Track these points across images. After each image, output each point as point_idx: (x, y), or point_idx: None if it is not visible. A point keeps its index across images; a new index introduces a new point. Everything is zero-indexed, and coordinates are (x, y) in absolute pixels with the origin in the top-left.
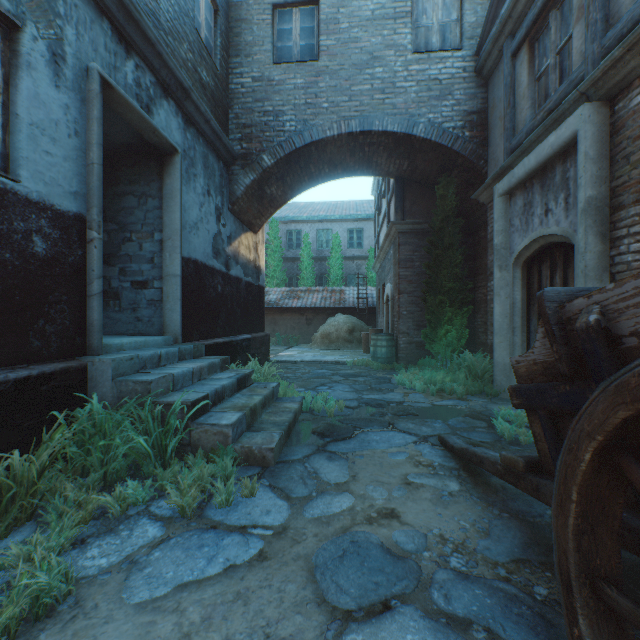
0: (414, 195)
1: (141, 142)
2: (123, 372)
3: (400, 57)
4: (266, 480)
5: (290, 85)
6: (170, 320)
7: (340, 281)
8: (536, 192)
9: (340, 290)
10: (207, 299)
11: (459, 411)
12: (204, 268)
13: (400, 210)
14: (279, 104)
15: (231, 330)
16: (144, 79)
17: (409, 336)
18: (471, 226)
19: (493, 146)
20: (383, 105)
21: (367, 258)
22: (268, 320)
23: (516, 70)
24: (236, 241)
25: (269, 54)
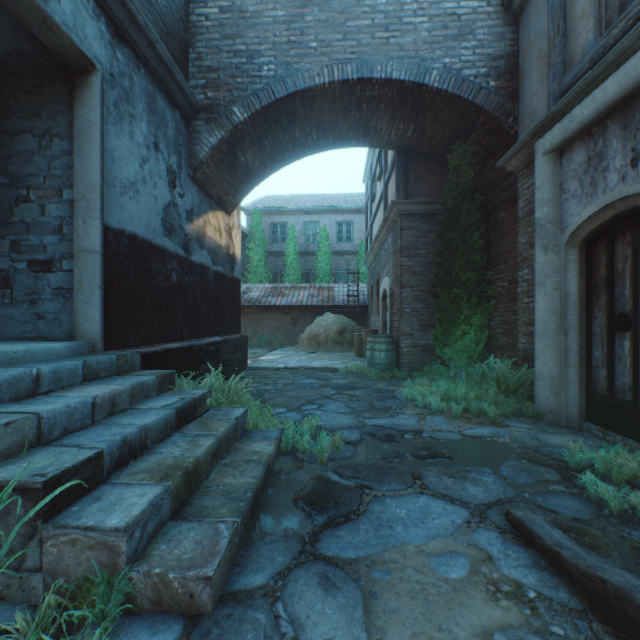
0: (419, 170)
1: (36, 48)
2: None
3: None
4: None
5: (268, 18)
6: (84, 318)
7: (328, 277)
8: (613, 136)
9: (328, 287)
10: (154, 290)
11: (505, 448)
12: (148, 247)
13: (402, 187)
14: (254, 42)
15: (193, 331)
16: None
17: (413, 338)
18: (486, 207)
19: (527, 97)
20: (387, 46)
21: (357, 253)
22: (249, 319)
23: None
24: (200, 219)
25: None
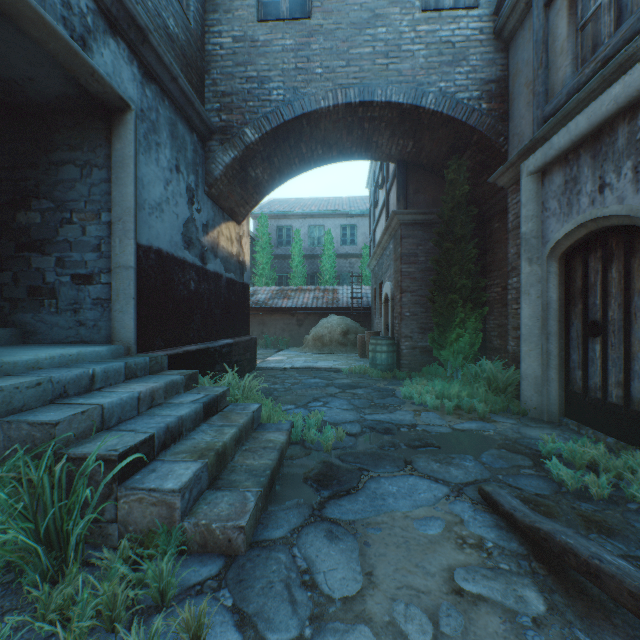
0: (418, 182)
1: (81, 93)
2: (20, 406)
3: (406, 15)
4: (228, 593)
5: (277, 47)
6: (120, 325)
7: (333, 280)
8: (585, 164)
9: (333, 289)
10: (175, 298)
11: (489, 439)
12: (171, 260)
13: (403, 198)
14: (264, 69)
15: (208, 334)
16: (77, 0)
17: (412, 340)
18: (482, 217)
19: (516, 119)
20: (387, 71)
21: (361, 256)
22: (256, 321)
23: (550, 22)
24: (214, 230)
25: (253, 10)
